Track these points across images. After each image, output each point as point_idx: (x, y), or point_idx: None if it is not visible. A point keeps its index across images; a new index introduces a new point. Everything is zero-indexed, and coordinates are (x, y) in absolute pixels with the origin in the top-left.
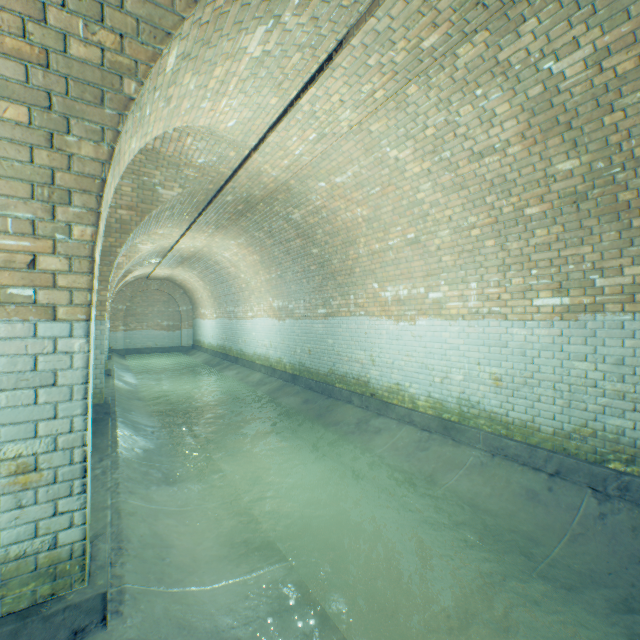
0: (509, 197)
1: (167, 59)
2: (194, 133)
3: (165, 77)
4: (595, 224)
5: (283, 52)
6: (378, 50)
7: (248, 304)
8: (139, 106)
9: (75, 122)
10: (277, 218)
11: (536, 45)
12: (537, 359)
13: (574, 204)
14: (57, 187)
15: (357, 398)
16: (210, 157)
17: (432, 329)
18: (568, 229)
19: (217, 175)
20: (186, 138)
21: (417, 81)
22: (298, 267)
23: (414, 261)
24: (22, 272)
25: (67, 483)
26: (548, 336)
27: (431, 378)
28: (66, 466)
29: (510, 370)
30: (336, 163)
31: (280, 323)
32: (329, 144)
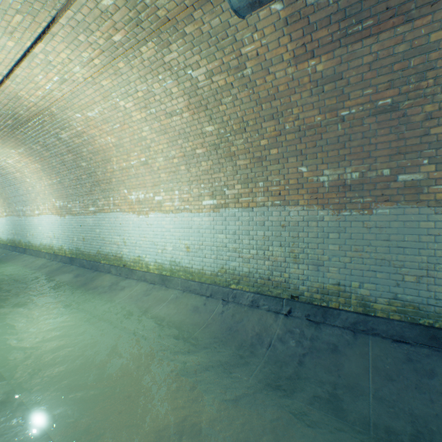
0: (189, 142)
1: None
2: None
3: None
4: (224, 162)
5: (3, 10)
6: (83, 32)
7: (35, 204)
8: None
9: None
10: (49, 136)
11: (181, 59)
12: (205, 234)
13: (216, 150)
14: None
15: (114, 269)
16: None
17: (157, 219)
18: (215, 163)
19: None
20: None
21: (123, 60)
22: (73, 175)
23: (147, 176)
24: None
25: None
26: (209, 221)
27: (157, 250)
28: None
29: (193, 241)
30: (85, 102)
31: (62, 219)
32: (73, 87)
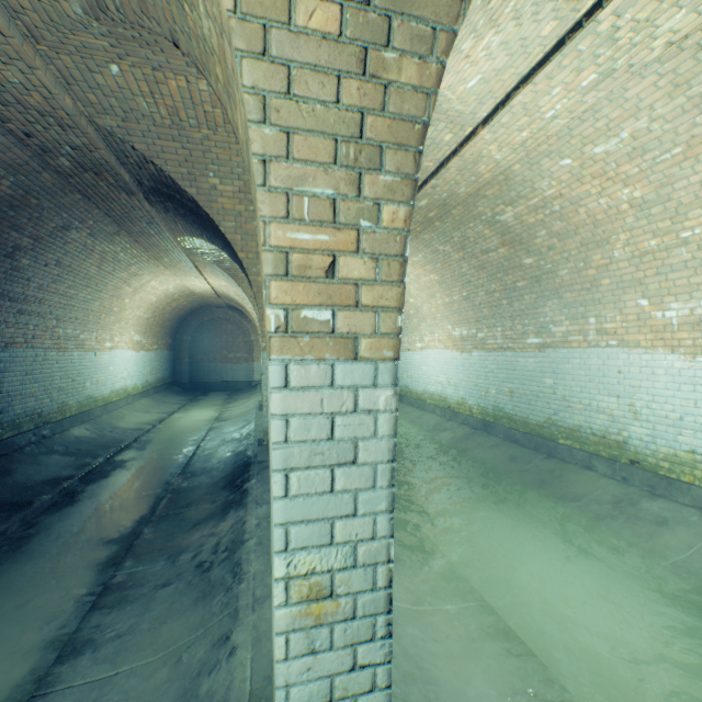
0: None
1: None
2: None
3: None
4: None
5: None
6: None
7: (416, 333)
8: None
9: (397, 24)
10: (475, 223)
11: None
12: None
13: None
14: (364, 142)
15: (603, 464)
16: None
17: None
18: None
19: None
20: None
21: None
22: (495, 285)
23: None
24: (317, 283)
25: (367, 619)
26: None
27: None
28: (366, 592)
29: None
30: (604, 122)
31: (463, 356)
32: (610, 89)
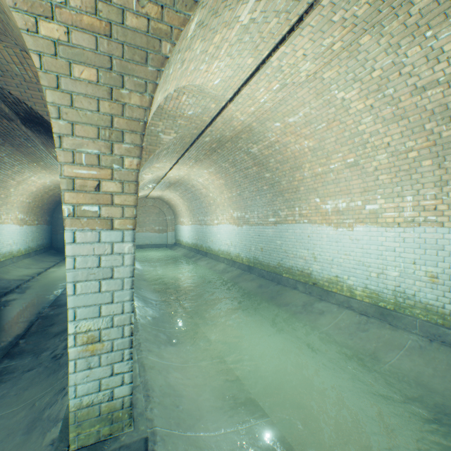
0: (449, 123)
1: (190, 25)
2: (188, 92)
3: (186, 41)
4: None
5: (264, 18)
6: (343, 6)
7: (214, 215)
8: (169, 64)
9: (127, 78)
10: (239, 152)
11: None
12: None
13: None
14: (114, 129)
15: (301, 286)
16: (197, 109)
17: (368, 234)
18: None
19: (200, 122)
20: (182, 96)
21: (371, 31)
22: (253, 187)
23: (352, 180)
24: (91, 194)
25: (120, 351)
26: None
27: (367, 273)
28: (119, 339)
29: (447, 269)
30: (290, 107)
31: (238, 228)
32: (288, 92)
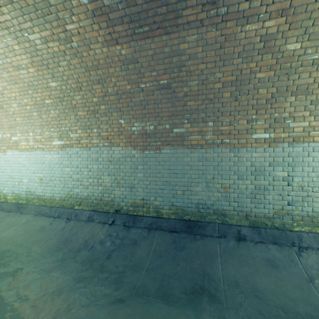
0: (38, 93)
1: None
2: None
3: None
4: (68, 112)
5: None
6: None
7: None
8: None
9: None
10: None
11: (15, 22)
12: (55, 168)
13: (61, 102)
14: None
15: None
16: None
17: (14, 156)
18: (61, 112)
19: None
20: None
21: None
22: None
23: (3, 118)
24: None
25: None
26: (58, 158)
27: (14, 183)
28: None
29: (46, 174)
30: None
31: None
32: None
